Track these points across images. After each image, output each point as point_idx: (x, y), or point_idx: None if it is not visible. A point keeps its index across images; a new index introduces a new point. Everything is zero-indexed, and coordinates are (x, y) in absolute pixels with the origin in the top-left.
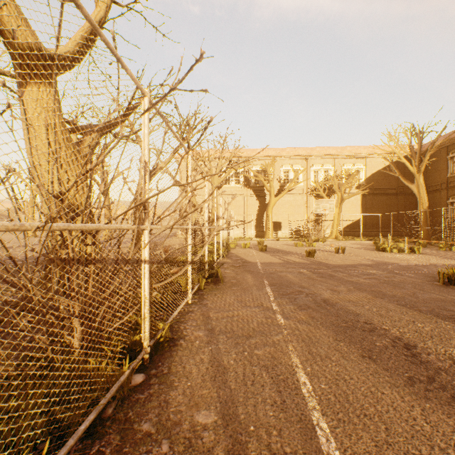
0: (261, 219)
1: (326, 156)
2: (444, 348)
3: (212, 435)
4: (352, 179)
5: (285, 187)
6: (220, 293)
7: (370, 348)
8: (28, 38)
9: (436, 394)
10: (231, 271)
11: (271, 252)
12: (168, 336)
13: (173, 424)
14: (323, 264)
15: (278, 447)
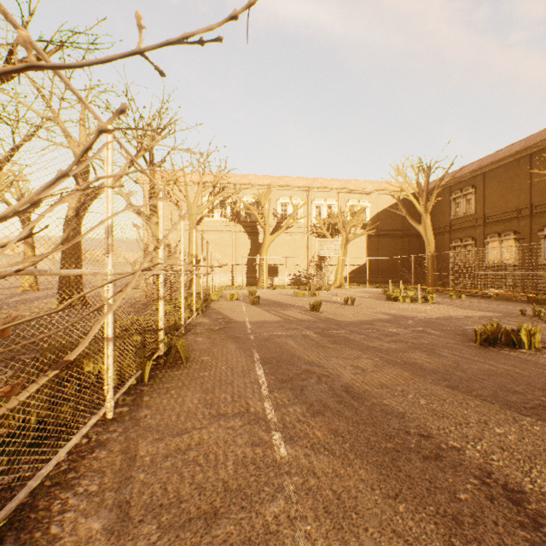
0: (254, 262)
1: (330, 189)
2: None
3: None
4: (358, 217)
5: (283, 224)
6: (176, 386)
7: (455, 514)
8: None
9: None
10: (205, 339)
11: (266, 306)
12: None
13: None
14: (333, 321)
15: None
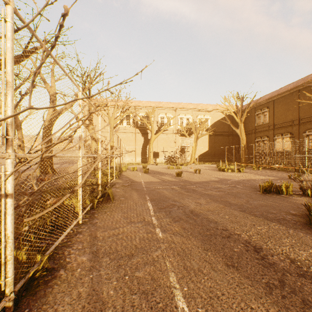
0: (145, 150)
1: (188, 109)
2: (280, 247)
3: None
4: (204, 125)
5: (161, 128)
6: (109, 210)
7: (231, 255)
8: None
9: (291, 301)
10: (121, 190)
11: (152, 174)
12: (48, 267)
13: None
14: (188, 181)
15: None
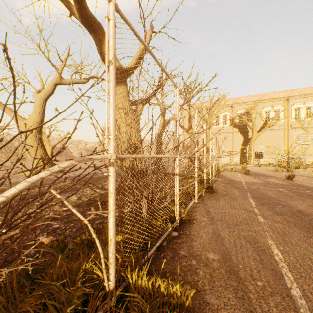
0: (245, 150)
1: (308, 95)
2: None
3: (218, 263)
4: None
5: (266, 124)
6: (215, 199)
7: None
8: (116, 64)
9: None
10: (221, 186)
11: (253, 175)
12: (186, 217)
13: (196, 255)
14: (302, 186)
15: (257, 277)
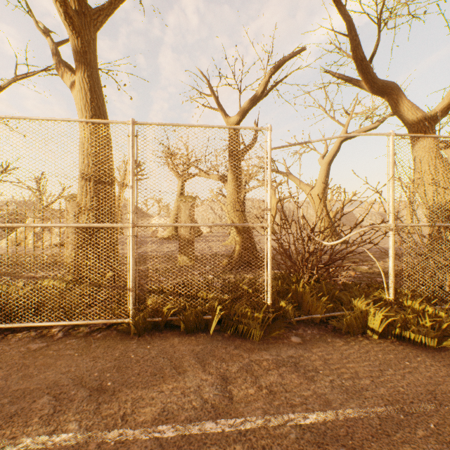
0: None
1: None
2: None
3: None
4: None
5: None
6: None
7: None
8: (416, 116)
9: None
10: None
11: None
12: None
13: None
14: None
15: None
